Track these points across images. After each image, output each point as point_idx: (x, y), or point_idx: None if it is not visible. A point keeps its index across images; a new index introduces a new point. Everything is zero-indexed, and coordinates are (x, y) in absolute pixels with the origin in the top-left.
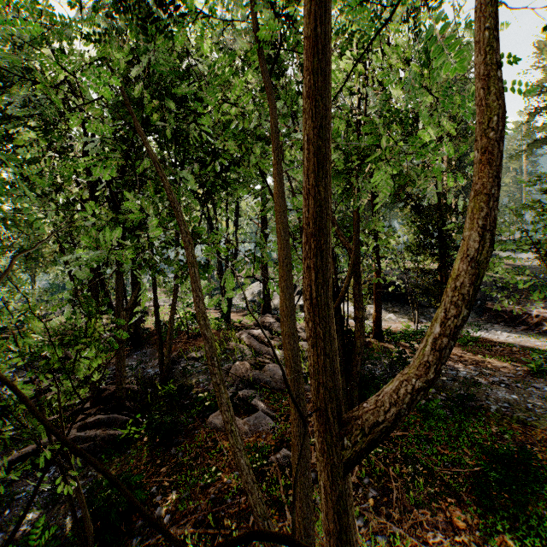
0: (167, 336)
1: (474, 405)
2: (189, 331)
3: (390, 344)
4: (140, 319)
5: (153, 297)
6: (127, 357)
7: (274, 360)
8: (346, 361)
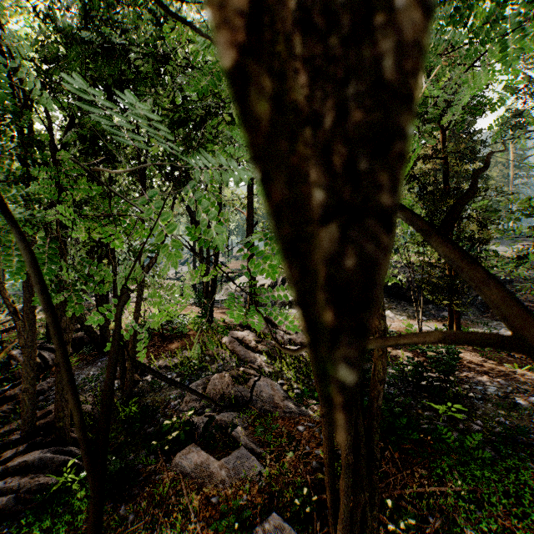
0: (130, 344)
1: (524, 440)
2: (165, 332)
3: (394, 348)
4: (108, 319)
5: (113, 296)
6: (90, 365)
7: (261, 369)
8: (361, 389)
